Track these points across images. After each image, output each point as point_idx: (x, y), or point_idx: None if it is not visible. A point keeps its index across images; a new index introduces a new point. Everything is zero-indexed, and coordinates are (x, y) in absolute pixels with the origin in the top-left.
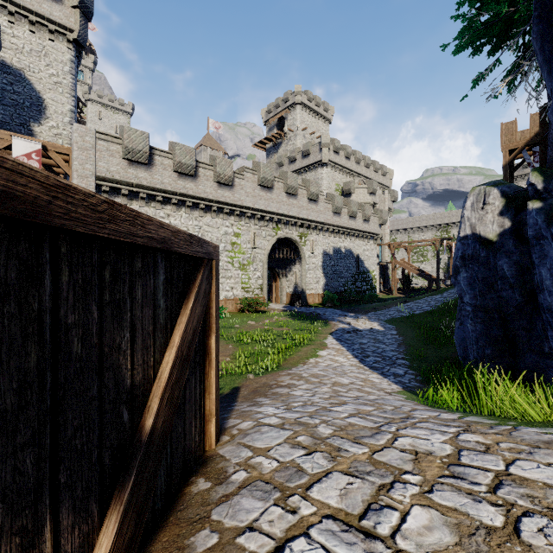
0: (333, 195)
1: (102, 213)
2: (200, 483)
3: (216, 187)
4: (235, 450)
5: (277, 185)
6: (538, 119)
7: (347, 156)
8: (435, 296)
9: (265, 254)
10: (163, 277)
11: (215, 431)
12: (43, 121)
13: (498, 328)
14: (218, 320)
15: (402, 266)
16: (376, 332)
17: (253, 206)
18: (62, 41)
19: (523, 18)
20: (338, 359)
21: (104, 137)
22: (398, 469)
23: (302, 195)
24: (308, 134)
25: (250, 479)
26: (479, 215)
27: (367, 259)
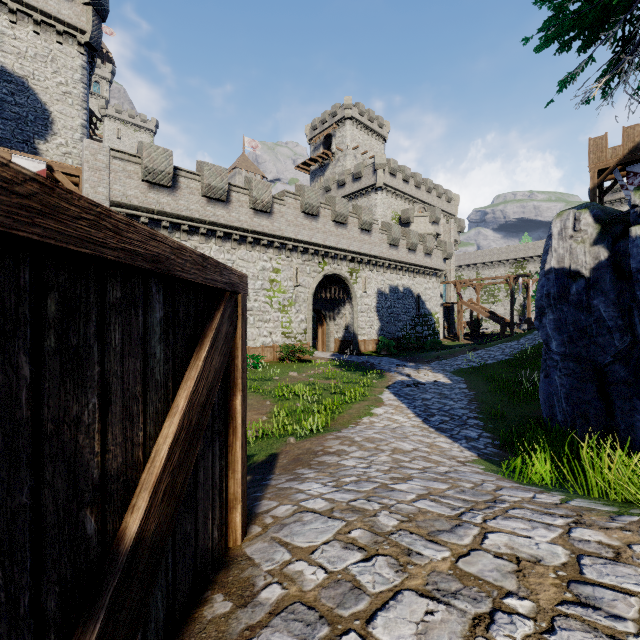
0: (390, 224)
1: (26, 199)
2: (216, 602)
3: (252, 215)
4: (267, 549)
5: (324, 212)
6: (633, 133)
7: (406, 179)
8: (511, 343)
9: (310, 293)
10: (161, 314)
11: (242, 522)
12: (50, 137)
13: (592, 382)
14: (245, 373)
15: (470, 308)
16: (441, 385)
17: (295, 236)
18: (72, 44)
19: (622, 4)
20: (397, 419)
21: (120, 156)
22: (497, 588)
23: (353, 224)
24: (359, 154)
25: (286, 599)
26: (568, 245)
27: (429, 299)
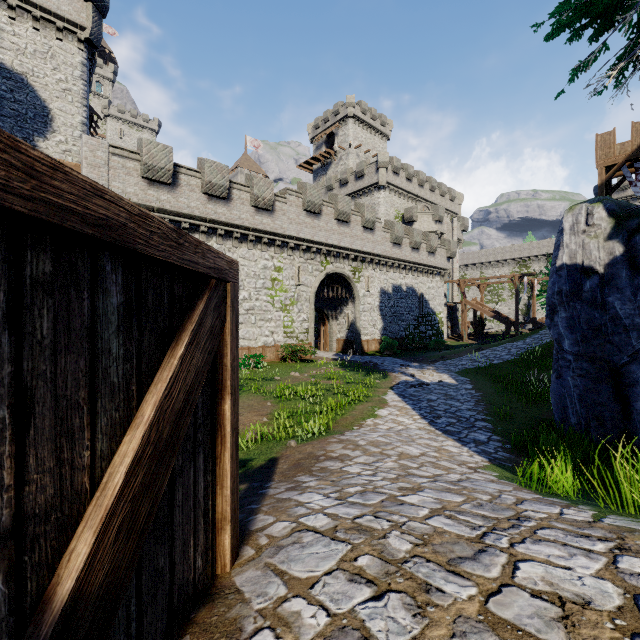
0: (393, 223)
1: None
2: None
3: (253, 213)
4: (260, 580)
5: (326, 210)
6: None
7: (409, 178)
8: (516, 343)
9: (312, 292)
10: (119, 300)
11: (231, 544)
12: (49, 135)
13: (608, 383)
14: (236, 374)
15: (474, 307)
16: (446, 386)
17: (297, 235)
18: (72, 41)
19: None
20: (402, 421)
21: (120, 152)
22: None
23: (356, 223)
24: (362, 152)
25: None
26: (580, 240)
27: (433, 299)
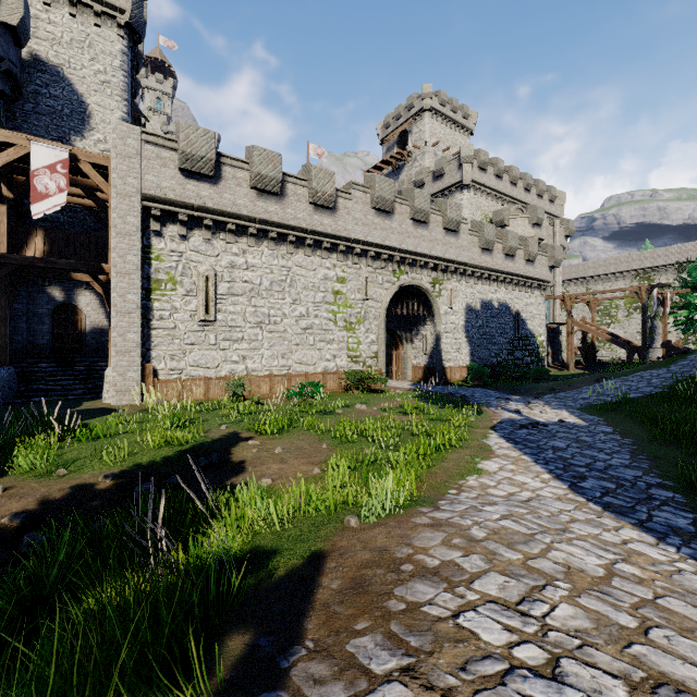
0: (482, 224)
1: None
2: None
3: (311, 212)
4: None
5: (400, 208)
6: None
7: (498, 174)
8: (657, 371)
9: (382, 308)
10: None
11: None
12: (87, 133)
13: None
14: None
15: (583, 329)
16: (572, 427)
17: (365, 238)
18: (111, 27)
19: None
20: (524, 482)
21: (154, 139)
22: None
23: (436, 224)
24: (440, 151)
25: None
26: None
27: (531, 318)
